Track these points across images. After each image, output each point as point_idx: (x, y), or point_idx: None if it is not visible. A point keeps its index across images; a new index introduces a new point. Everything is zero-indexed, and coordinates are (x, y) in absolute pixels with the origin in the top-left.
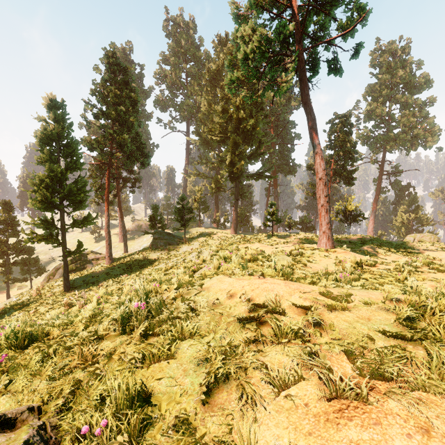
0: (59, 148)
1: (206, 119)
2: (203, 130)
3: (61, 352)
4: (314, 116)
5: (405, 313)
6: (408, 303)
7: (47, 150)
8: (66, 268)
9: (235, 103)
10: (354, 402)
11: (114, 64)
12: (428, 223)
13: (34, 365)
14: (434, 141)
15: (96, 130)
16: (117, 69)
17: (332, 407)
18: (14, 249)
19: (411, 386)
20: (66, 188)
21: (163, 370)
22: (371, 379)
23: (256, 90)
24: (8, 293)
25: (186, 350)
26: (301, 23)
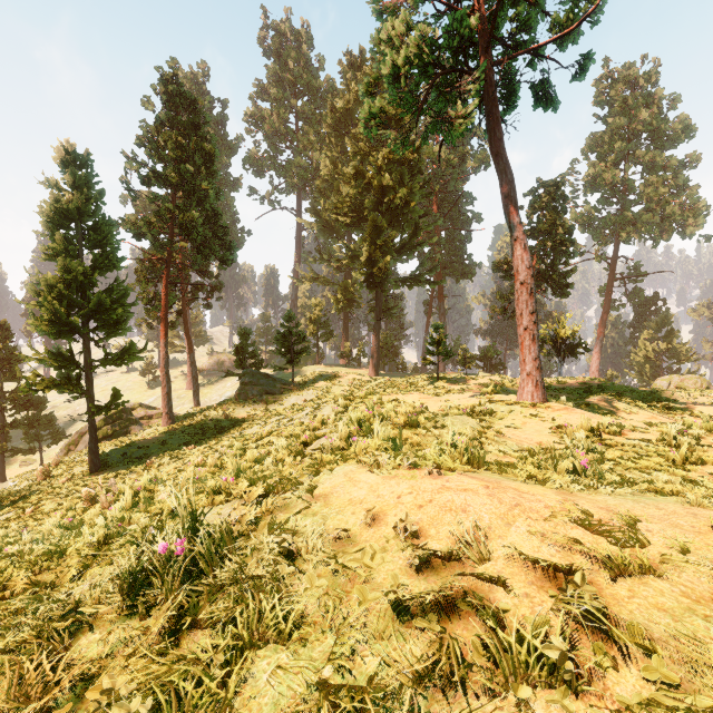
0: (82, 233)
1: (328, 190)
2: (323, 206)
3: None
4: (512, 176)
5: None
6: None
7: (60, 236)
8: (93, 434)
9: (376, 162)
10: None
11: (175, 94)
12: (688, 358)
13: None
14: (697, 225)
15: (149, 206)
16: (181, 103)
17: None
18: (12, 401)
19: None
20: (92, 300)
21: None
22: None
23: (409, 141)
24: (3, 472)
25: (266, 685)
26: (488, 20)
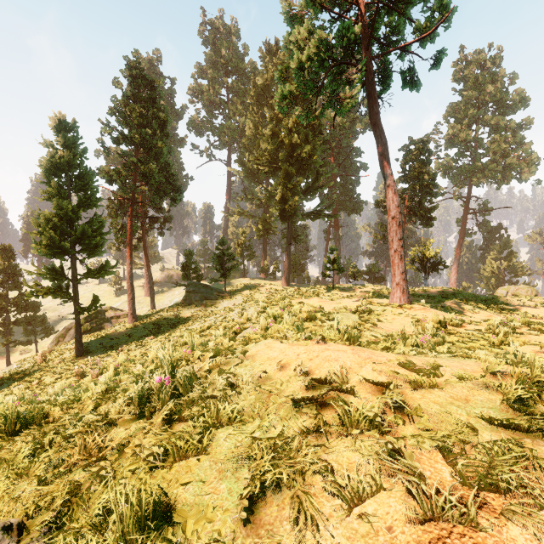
0: (70, 180)
1: (251, 146)
2: (248, 158)
3: (59, 442)
4: (385, 140)
5: (516, 393)
6: (516, 378)
7: (55, 182)
8: (78, 329)
9: (287, 126)
10: (458, 527)
11: (138, 77)
12: (524, 273)
13: (22, 460)
14: (531, 172)
15: (116, 158)
16: (142, 83)
17: (428, 533)
18: (15, 305)
19: (538, 503)
20: (78, 230)
21: (191, 470)
22: (480, 491)
23: (313, 110)
24: (8, 358)
25: (223, 442)
26: (369, 25)
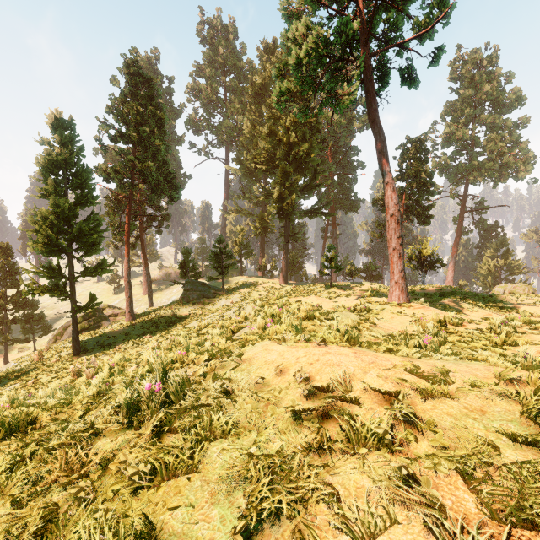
0: (67, 178)
1: (249, 144)
2: (245, 157)
3: (41, 454)
4: (384, 137)
5: (537, 404)
6: (533, 385)
7: (52, 180)
8: (75, 327)
9: (285, 124)
10: None
11: (136, 74)
12: (520, 271)
13: None
14: (527, 171)
15: (114, 157)
16: (140, 80)
17: None
18: (13, 303)
19: None
20: (75, 228)
21: (180, 492)
22: (512, 527)
23: (310, 108)
24: (6, 356)
25: (216, 458)
26: (367, 21)
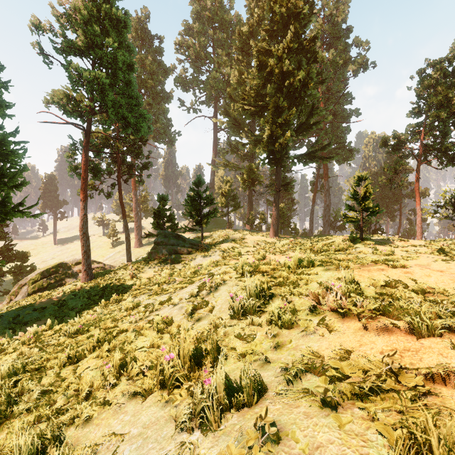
0: None
1: (236, 96)
2: (233, 108)
3: None
4: None
5: None
6: None
7: None
8: None
9: (277, 52)
10: None
11: None
12: None
13: None
14: None
15: None
16: None
17: None
18: None
19: None
20: None
21: None
22: None
23: (304, 40)
24: None
25: None
26: None
